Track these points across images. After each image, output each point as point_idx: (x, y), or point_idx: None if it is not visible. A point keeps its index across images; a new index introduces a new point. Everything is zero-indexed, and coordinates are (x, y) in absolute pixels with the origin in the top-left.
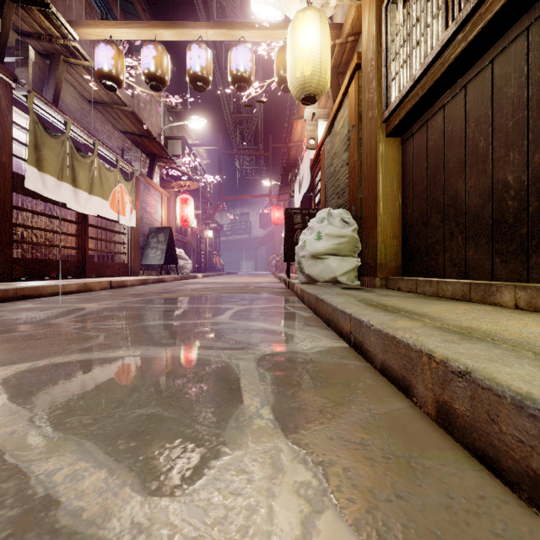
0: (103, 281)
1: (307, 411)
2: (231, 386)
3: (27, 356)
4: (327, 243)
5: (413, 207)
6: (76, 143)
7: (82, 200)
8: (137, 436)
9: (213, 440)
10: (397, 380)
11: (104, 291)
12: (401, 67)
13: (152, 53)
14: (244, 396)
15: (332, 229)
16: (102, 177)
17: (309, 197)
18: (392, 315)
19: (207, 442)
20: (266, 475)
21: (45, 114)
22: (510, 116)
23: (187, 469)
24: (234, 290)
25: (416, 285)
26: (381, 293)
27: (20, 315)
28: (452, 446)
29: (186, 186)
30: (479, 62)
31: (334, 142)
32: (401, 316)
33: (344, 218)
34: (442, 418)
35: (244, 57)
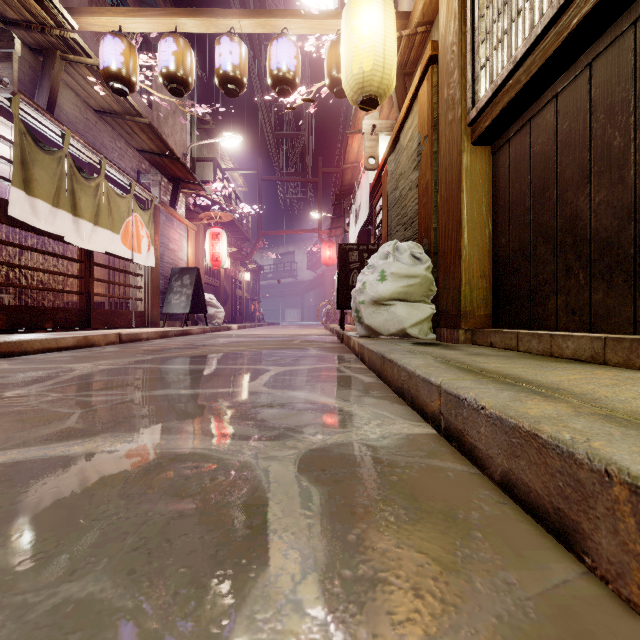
0: (110, 334)
1: (390, 589)
2: (251, 521)
3: None
4: (394, 285)
5: (509, 236)
6: (78, 162)
7: (85, 232)
8: None
9: None
10: (542, 512)
11: (110, 346)
12: (494, 48)
13: (171, 48)
14: (271, 547)
15: (400, 266)
16: (111, 205)
17: (367, 231)
18: (510, 390)
19: None
20: None
21: (37, 124)
22: None
23: None
24: (275, 345)
25: (517, 340)
26: (470, 350)
27: None
28: None
29: (217, 217)
30: (613, 26)
31: (400, 159)
32: (525, 392)
33: (415, 254)
34: None
35: (287, 53)
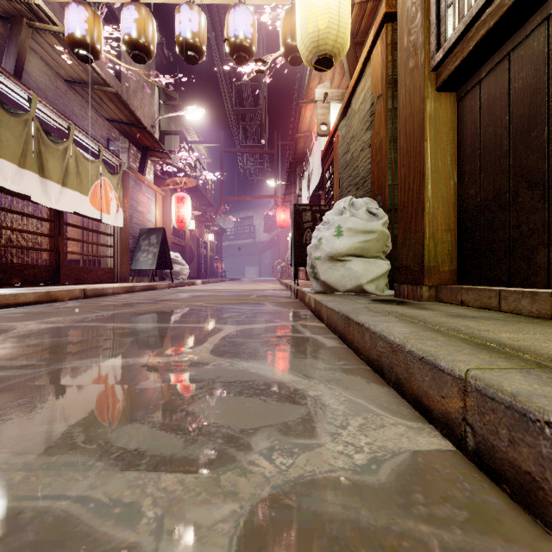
0: (74, 289)
1: None
2: None
3: None
4: (350, 240)
5: (479, 185)
6: (47, 127)
7: (52, 193)
8: None
9: None
10: None
11: (73, 301)
12: None
13: (133, 15)
14: None
15: (357, 221)
16: (80, 168)
17: (318, 195)
18: None
19: None
20: None
21: (4, 87)
22: None
23: None
24: (232, 300)
25: (499, 299)
26: (444, 310)
27: None
28: None
29: (182, 183)
30: None
31: (351, 124)
32: None
33: (371, 209)
34: None
35: (244, 21)
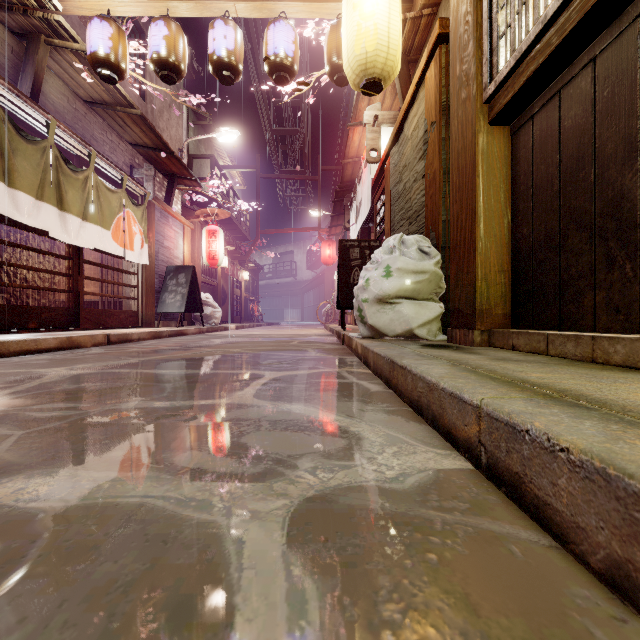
0: (97, 334)
1: None
2: None
3: None
4: (400, 281)
5: (532, 224)
6: (65, 154)
7: (72, 228)
8: None
9: None
10: None
11: (97, 348)
12: (516, 12)
13: (162, 32)
14: None
15: (407, 261)
16: (101, 199)
17: (368, 228)
18: (590, 418)
19: None
20: None
21: (20, 111)
22: None
23: None
24: (272, 347)
25: (547, 343)
26: (491, 354)
27: None
28: None
29: (214, 214)
30: None
31: (404, 151)
32: (614, 422)
33: (423, 248)
34: None
35: (284, 38)
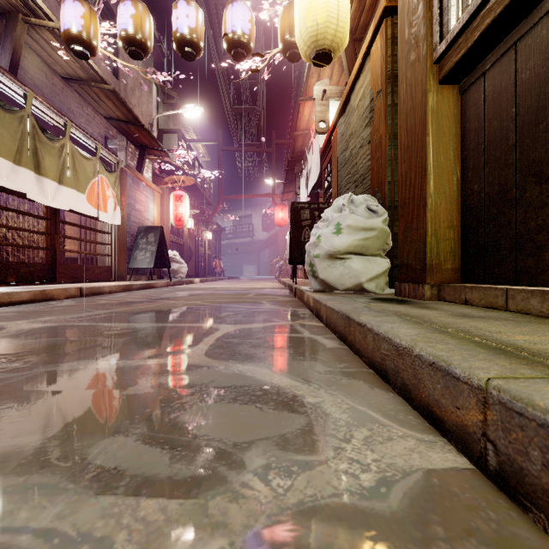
0: (70, 287)
1: None
2: None
3: None
4: (350, 238)
5: (484, 180)
6: (43, 124)
7: (49, 191)
8: None
9: None
10: None
11: (69, 300)
12: None
13: (130, 11)
14: None
15: (356, 219)
16: (76, 165)
17: (316, 193)
18: None
19: None
20: None
21: None
22: None
23: None
24: (230, 299)
25: (506, 298)
26: (448, 309)
27: None
28: None
29: (180, 181)
30: None
31: (350, 120)
32: None
33: (371, 206)
34: None
35: (241, 17)
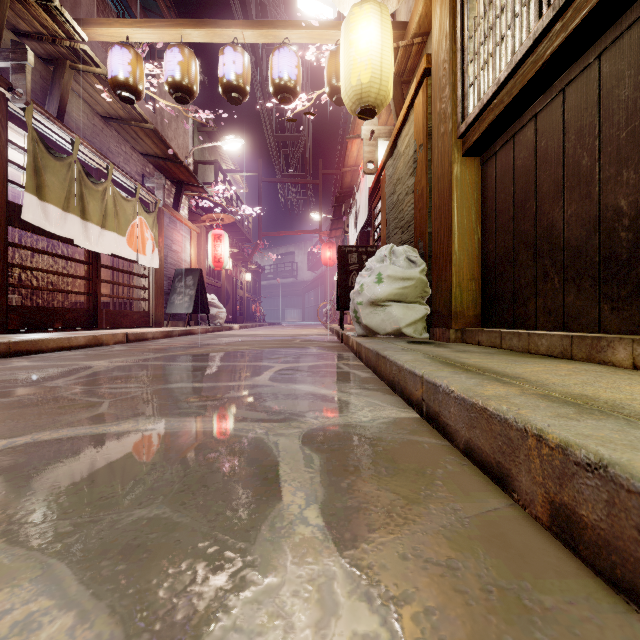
0: (118, 333)
1: (369, 512)
2: (267, 475)
3: (4, 431)
4: (390, 287)
5: (495, 242)
6: (86, 167)
7: (93, 235)
8: (129, 554)
9: (236, 561)
10: (489, 467)
11: (118, 345)
12: (481, 69)
13: (177, 58)
14: (283, 490)
15: (396, 269)
16: (117, 208)
17: (366, 232)
18: (478, 378)
19: (229, 564)
20: (311, 622)
21: (48, 131)
22: (623, 124)
23: (196, 611)
24: (277, 344)
25: (500, 338)
26: (457, 348)
27: (10, 376)
28: (578, 571)
29: (219, 219)
30: (582, 58)
31: (397, 165)
32: (489, 380)
33: (410, 257)
34: (559, 526)
35: (288, 63)
